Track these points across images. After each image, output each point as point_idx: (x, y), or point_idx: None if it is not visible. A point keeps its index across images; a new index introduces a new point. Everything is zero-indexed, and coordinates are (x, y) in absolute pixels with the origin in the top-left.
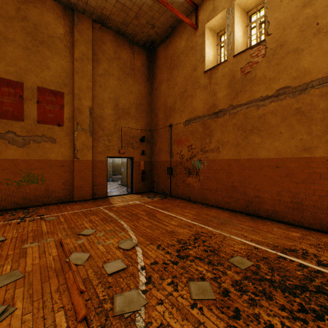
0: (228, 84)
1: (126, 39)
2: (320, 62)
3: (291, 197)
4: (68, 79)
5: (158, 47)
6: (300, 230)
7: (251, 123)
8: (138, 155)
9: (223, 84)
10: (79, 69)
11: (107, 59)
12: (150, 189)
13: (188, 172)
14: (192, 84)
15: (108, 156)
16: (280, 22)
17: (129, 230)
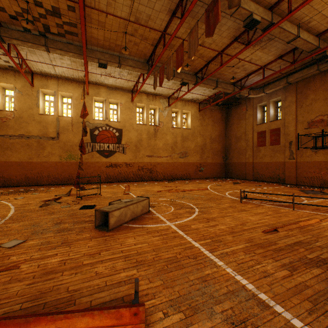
0: None
1: None
2: (35, 130)
3: (25, 176)
4: None
5: None
6: (29, 186)
7: (7, 145)
8: None
9: None
10: None
11: None
12: None
13: None
14: None
15: None
16: (21, 108)
17: None
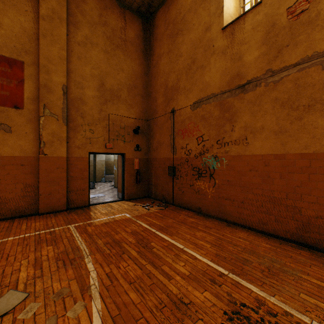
0: (264, 38)
1: (115, 1)
2: None
3: None
4: (31, 44)
5: (156, 12)
6: None
7: (310, 94)
8: (130, 150)
9: (254, 41)
10: (47, 31)
11: (88, 23)
12: (147, 193)
13: (197, 173)
14: (204, 50)
15: (91, 151)
16: None
17: (95, 296)
